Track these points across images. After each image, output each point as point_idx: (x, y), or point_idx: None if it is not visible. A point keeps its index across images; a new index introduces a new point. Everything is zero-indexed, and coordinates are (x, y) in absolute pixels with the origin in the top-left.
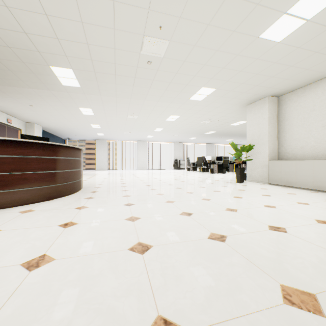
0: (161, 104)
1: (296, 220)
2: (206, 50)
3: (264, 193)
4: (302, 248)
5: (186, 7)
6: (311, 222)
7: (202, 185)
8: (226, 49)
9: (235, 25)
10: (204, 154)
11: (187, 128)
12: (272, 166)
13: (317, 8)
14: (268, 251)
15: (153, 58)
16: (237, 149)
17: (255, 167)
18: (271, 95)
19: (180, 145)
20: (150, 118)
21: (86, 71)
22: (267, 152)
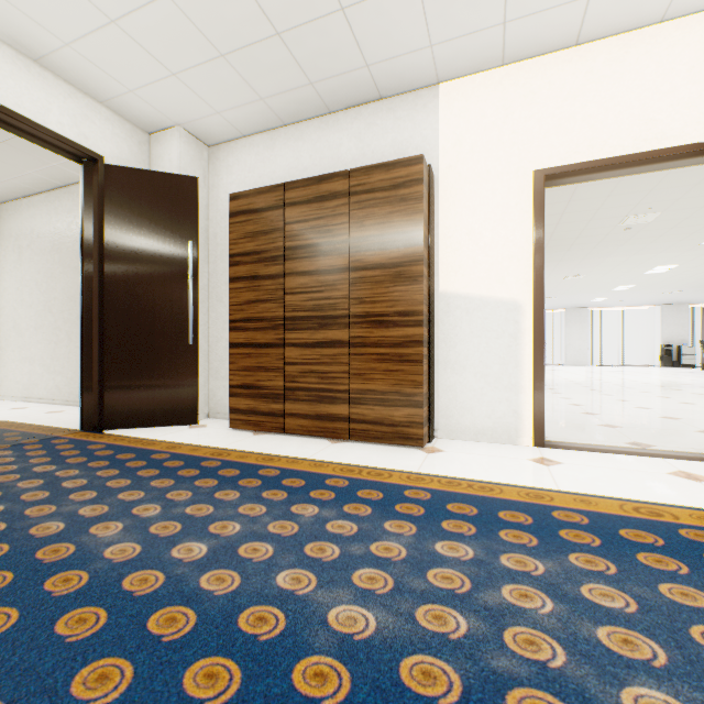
0: (638, 257)
1: None
2: None
3: None
4: None
5: (687, 193)
6: None
7: None
8: None
9: None
10: None
11: (699, 279)
12: None
13: None
14: None
15: (634, 225)
16: None
17: None
18: None
19: (680, 310)
20: (609, 275)
21: None
22: None
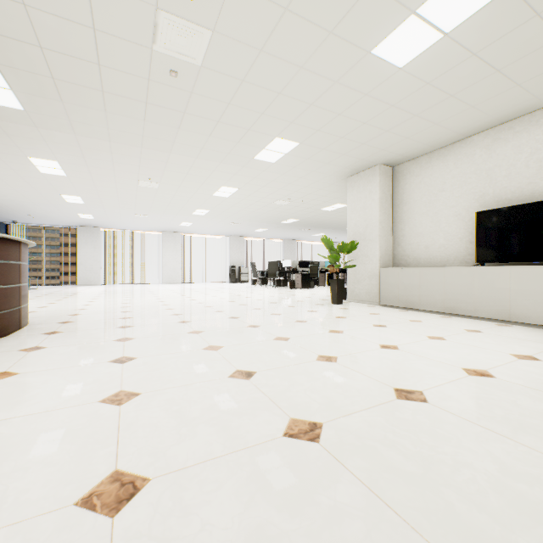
0: (203, 164)
1: (436, 373)
2: (281, 63)
3: (376, 321)
4: (462, 439)
5: None
6: (459, 375)
7: (277, 311)
8: (317, 67)
9: (333, 21)
10: (280, 256)
11: (251, 212)
12: (385, 276)
13: (461, 15)
14: (405, 456)
15: (181, 64)
16: (332, 248)
17: (360, 279)
18: (384, 163)
19: (241, 241)
20: (184, 189)
21: (33, 74)
22: (378, 254)
